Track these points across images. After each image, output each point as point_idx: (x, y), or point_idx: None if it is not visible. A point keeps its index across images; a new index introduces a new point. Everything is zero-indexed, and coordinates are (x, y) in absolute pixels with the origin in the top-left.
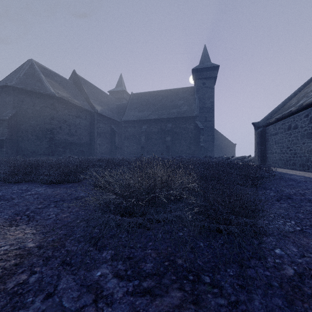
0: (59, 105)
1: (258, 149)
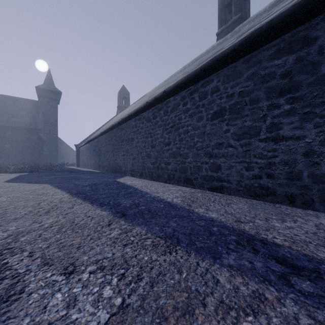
0: None
1: (76, 159)
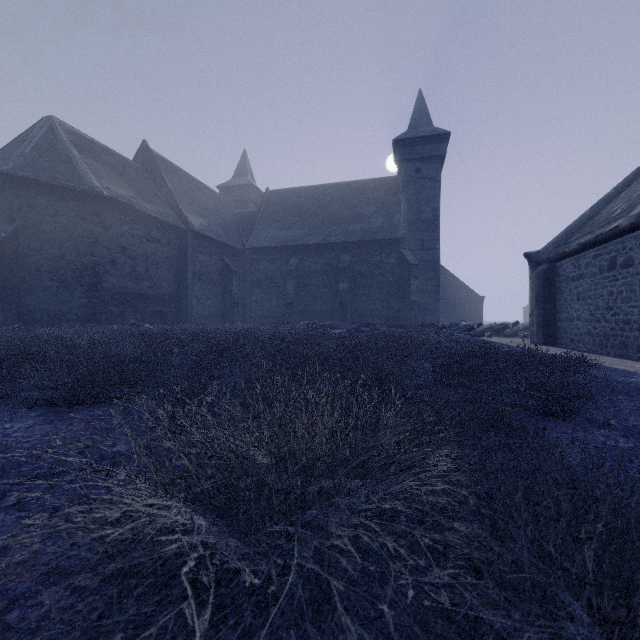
0: (111, 215)
1: (537, 310)
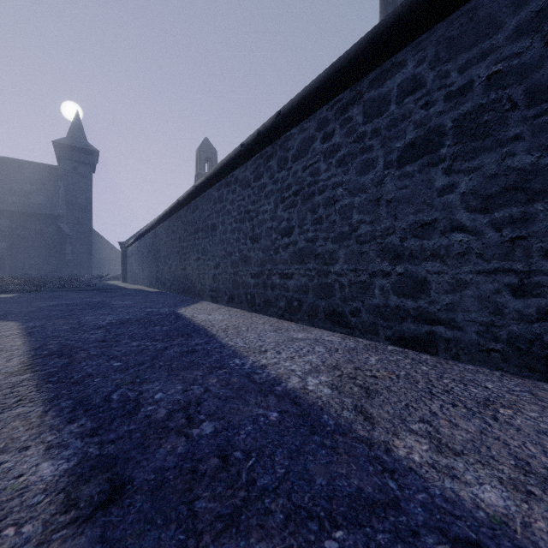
0: None
1: (121, 267)
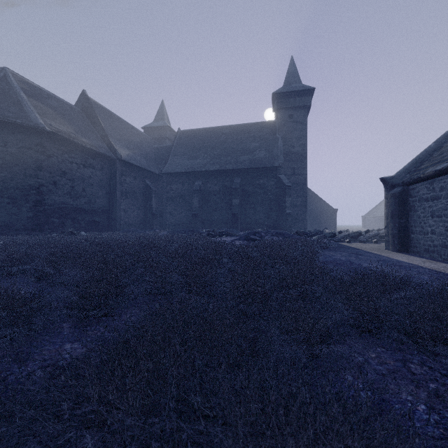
0: (53, 146)
1: (393, 224)
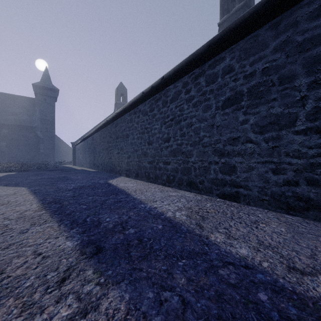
0: None
1: (72, 157)
